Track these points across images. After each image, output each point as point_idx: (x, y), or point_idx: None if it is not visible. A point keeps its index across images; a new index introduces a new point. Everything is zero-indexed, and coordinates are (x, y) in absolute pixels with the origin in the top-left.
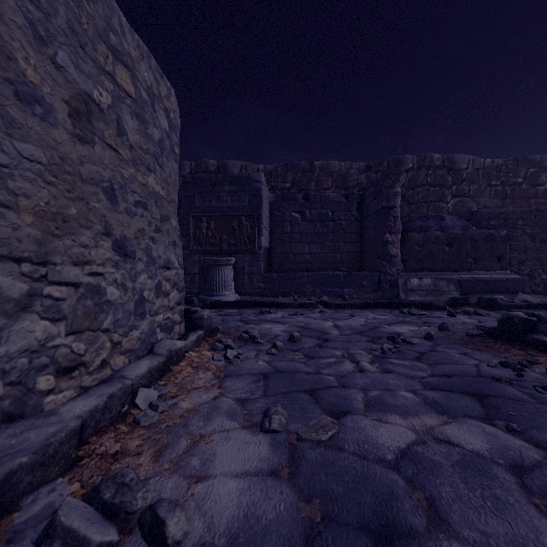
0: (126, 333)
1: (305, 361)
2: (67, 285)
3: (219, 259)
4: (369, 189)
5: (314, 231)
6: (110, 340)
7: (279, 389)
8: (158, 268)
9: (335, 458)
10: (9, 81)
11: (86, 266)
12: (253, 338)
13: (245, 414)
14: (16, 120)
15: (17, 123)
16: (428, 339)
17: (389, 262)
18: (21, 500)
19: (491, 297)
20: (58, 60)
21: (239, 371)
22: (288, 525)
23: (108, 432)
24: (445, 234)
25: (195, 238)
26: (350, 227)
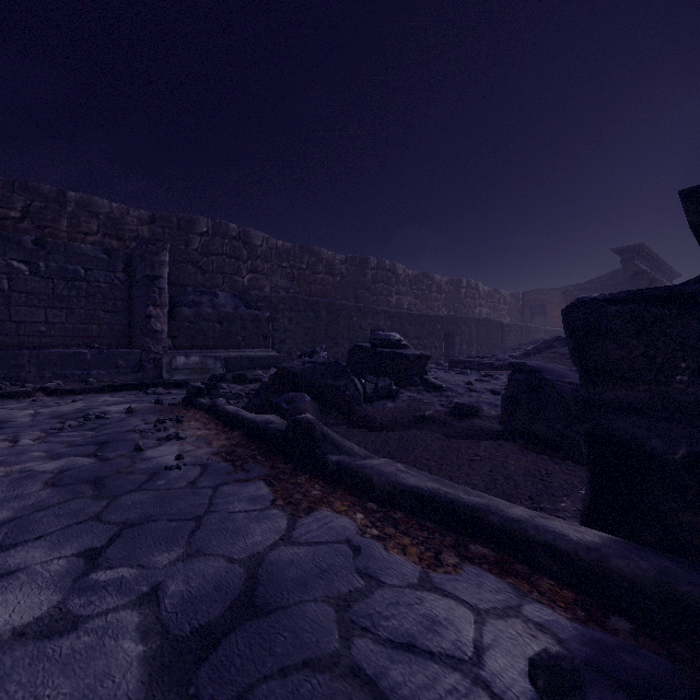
0: None
1: None
2: None
3: None
4: (136, 250)
5: (55, 292)
6: None
7: None
8: None
9: None
10: None
11: None
12: None
13: None
14: None
15: None
16: (129, 413)
17: (153, 339)
18: None
19: (243, 372)
20: None
21: None
22: None
23: None
24: (217, 312)
25: None
26: (115, 293)
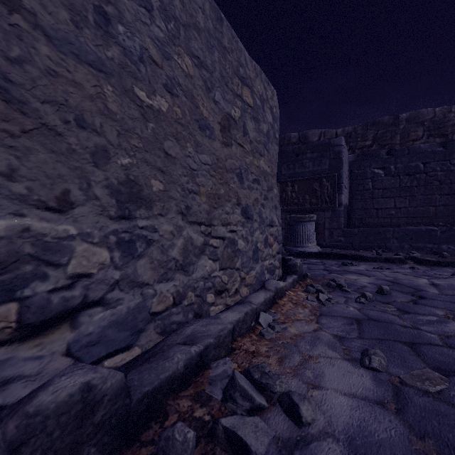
0: (248, 272)
1: (398, 315)
2: (219, 239)
3: (302, 216)
4: None
5: (401, 185)
6: (239, 276)
7: (374, 335)
8: (266, 226)
9: (448, 411)
10: (197, 120)
11: (228, 226)
12: (340, 286)
13: (344, 349)
14: (199, 142)
15: (199, 144)
16: None
17: None
18: (211, 363)
19: None
20: (216, 98)
21: (332, 312)
22: (401, 449)
23: (246, 336)
24: None
25: (281, 200)
26: (449, 178)
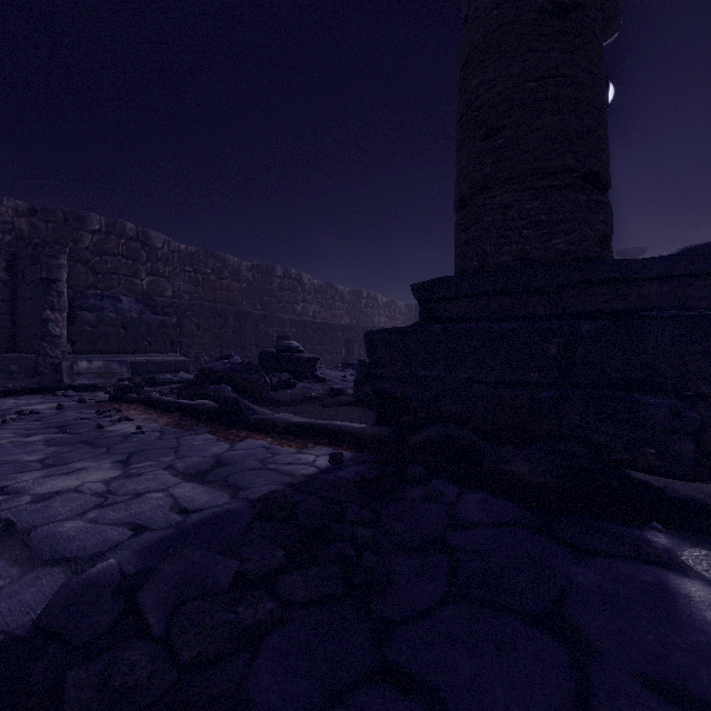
0: None
1: None
2: None
3: None
4: (25, 250)
5: None
6: None
7: None
8: None
9: None
10: None
11: None
12: None
13: None
14: None
15: None
16: (59, 409)
17: (51, 343)
18: None
19: (153, 375)
20: None
21: None
22: None
23: None
24: (121, 317)
25: None
26: None
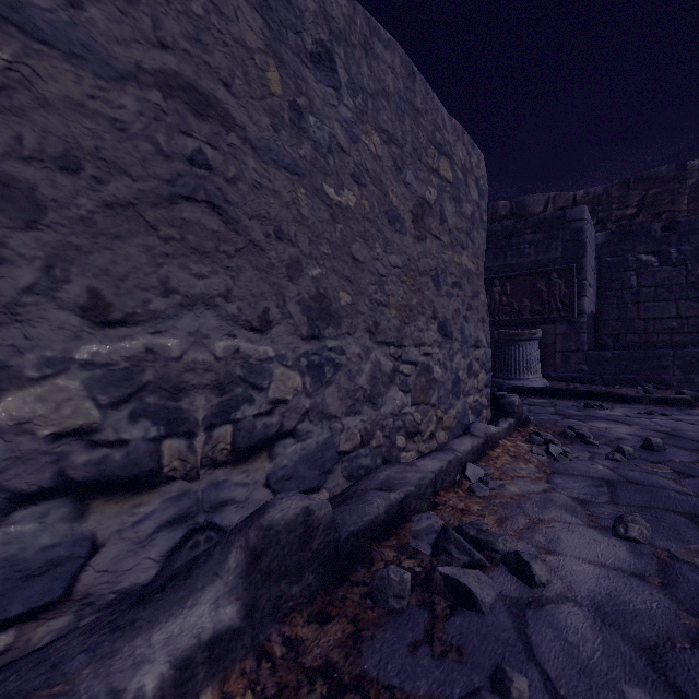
0: (446, 411)
1: (675, 479)
2: (411, 364)
3: (519, 332)
4: None
5: (688, 280)
6: (435, 415)
7: (634, 501)
8: (469, 348)
9: None
10: (385, 212)
11: (421, 347)
12: (581, 436)
13: (588, 515)
14: (388, 239)
15: (389, 242)
16: None
17: None
18: (412, 516)
19: None
20: (407, 180)
21: (570, 470)
22: (664, 621)
23: (450, 491)
24: None
25: None
26: None
